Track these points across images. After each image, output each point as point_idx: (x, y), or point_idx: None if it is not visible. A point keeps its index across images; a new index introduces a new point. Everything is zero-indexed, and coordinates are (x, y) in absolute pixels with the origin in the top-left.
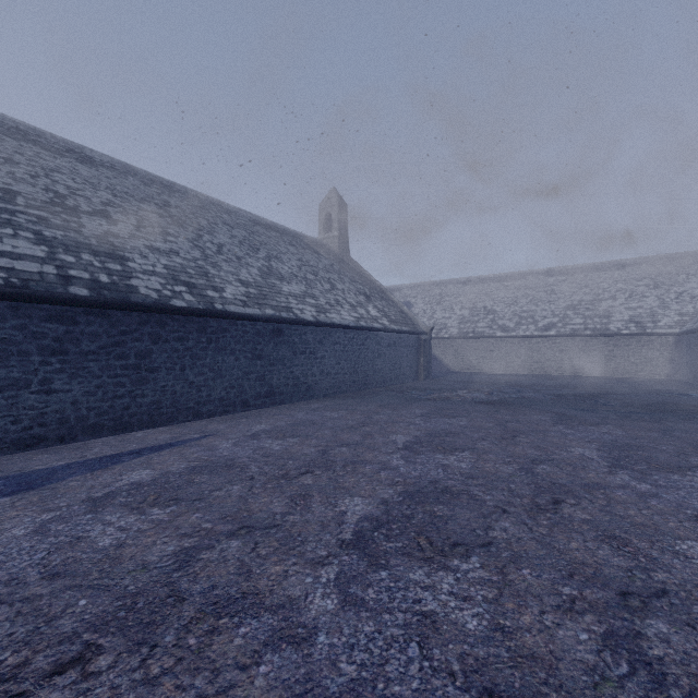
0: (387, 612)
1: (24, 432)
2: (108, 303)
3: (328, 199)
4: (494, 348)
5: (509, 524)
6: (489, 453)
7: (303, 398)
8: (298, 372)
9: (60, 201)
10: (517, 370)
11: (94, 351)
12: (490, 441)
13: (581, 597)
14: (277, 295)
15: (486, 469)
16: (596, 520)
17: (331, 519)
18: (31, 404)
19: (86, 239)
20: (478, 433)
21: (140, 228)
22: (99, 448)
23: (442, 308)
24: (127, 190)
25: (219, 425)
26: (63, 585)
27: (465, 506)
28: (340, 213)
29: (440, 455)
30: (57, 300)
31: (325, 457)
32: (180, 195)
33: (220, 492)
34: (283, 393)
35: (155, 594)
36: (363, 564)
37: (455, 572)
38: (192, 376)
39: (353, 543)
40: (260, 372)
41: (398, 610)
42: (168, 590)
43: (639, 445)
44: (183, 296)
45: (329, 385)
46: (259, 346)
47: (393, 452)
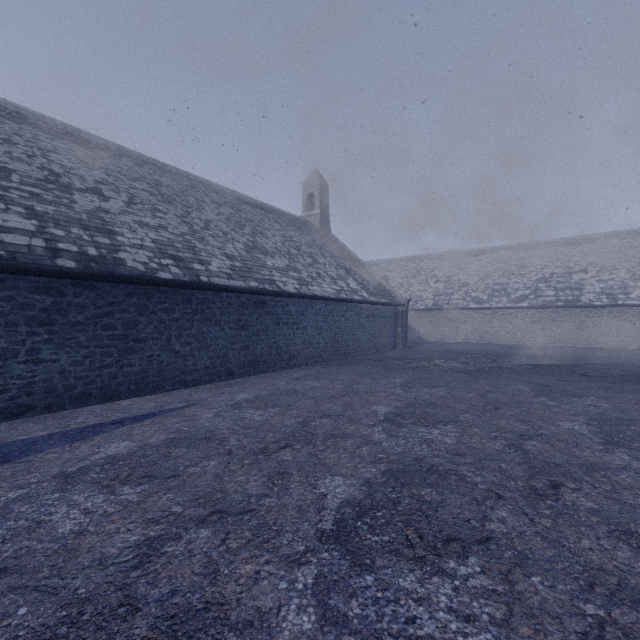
0: (375, 636)
1: (11, 401)
2: (95, 275)
3: (311, 179)
4: (468, 319)
5: (507, 513)
6: (473, 426)
7: (286, 367)
8: (281, 342)
9: (54, 178)
10: (490, 340)
11: (81, 322)
12: (472, 413)
13: (611, 619)
14: (261, 268)
15: (473, 445)
16: (604, 510)
17: (309, 503)
18: (18, 373)
19: (77, 214)
20: (459, 404)
21: (130, 205)
22: (84, 417)
23: (417, 281)
24: (120, 170)
25: (203, 394)
26: (7, 585)
27: (454, 489)
28: (322, 192)
29: (422, 428)
30: (44, 272)
31: (305, 429)
32: (171, 175)
33: (196, 468)
34: (266, 362)
35: (106, 602)
36: (345, 564)
37: (452, 578)
38: (178, 346)
39: (334, 535)
40: (244, 342)
41: (388, 633)
42: (121, 596)
43: (630, 419)
44: (170, 268)
45: (311, 354)
46: (243, 317)
47: (374, 424)
